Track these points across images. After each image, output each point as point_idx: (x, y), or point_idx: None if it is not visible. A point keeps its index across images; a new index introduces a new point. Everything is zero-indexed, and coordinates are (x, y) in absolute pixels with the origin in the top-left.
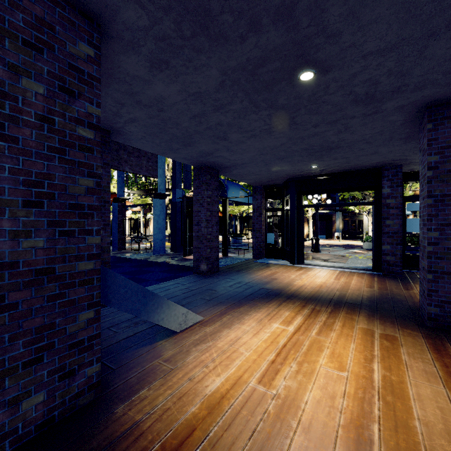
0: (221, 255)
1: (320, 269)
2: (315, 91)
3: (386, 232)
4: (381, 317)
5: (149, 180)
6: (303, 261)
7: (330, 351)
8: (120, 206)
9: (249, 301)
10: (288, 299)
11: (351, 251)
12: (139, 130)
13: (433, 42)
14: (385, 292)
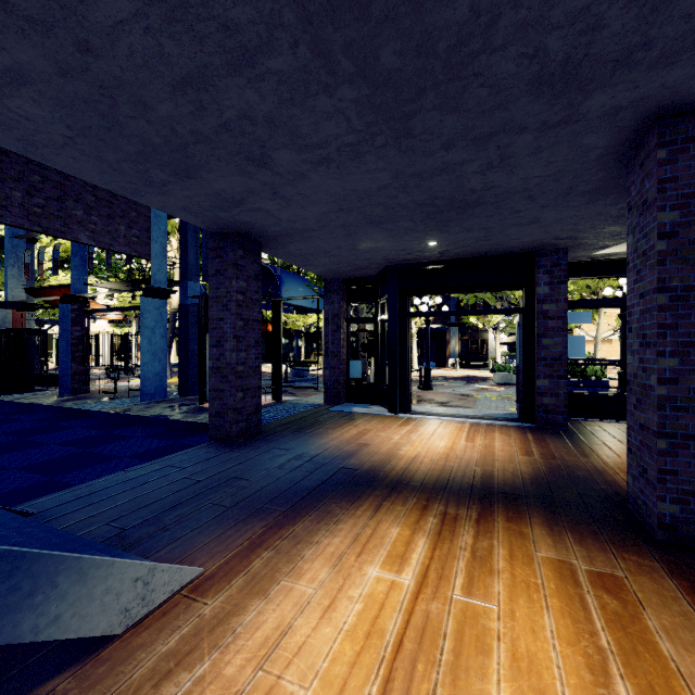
0: (271, 399)
1: (438, 421)
2: (464, 36)
3: (543, 357)
4: (571, 524)
5: (140, 264)
6: (410, 407)
7: (508, 649)
8: (77, 310)
9: (316, 503)
10: (393, 491)
11: (477, 388)
12: (50, 114)
13: None
14: (554, 464)
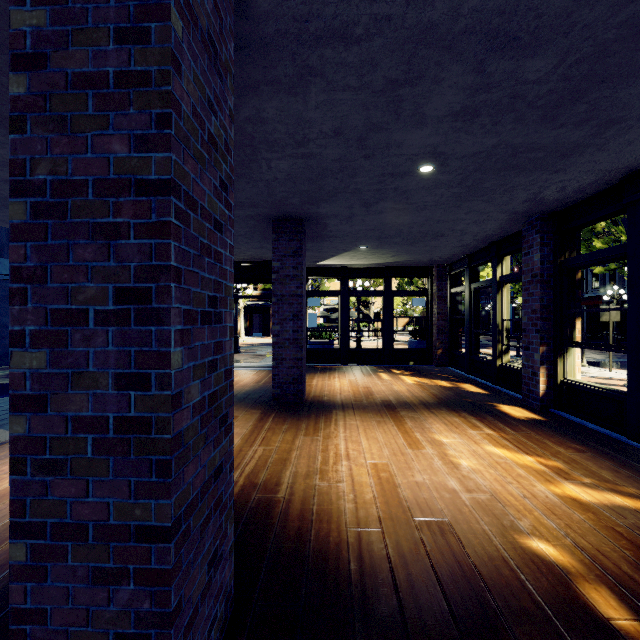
0: None
1: None
2: None
3: None
4: (241, 405)
5: None
6: None
7: None
8: None
9: None
10: None
11: None
12: None
13: (237, 182)
14: (266, 385)
